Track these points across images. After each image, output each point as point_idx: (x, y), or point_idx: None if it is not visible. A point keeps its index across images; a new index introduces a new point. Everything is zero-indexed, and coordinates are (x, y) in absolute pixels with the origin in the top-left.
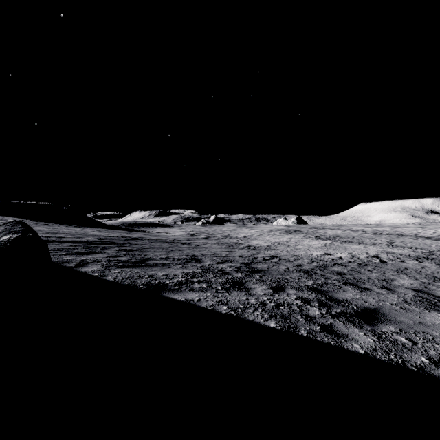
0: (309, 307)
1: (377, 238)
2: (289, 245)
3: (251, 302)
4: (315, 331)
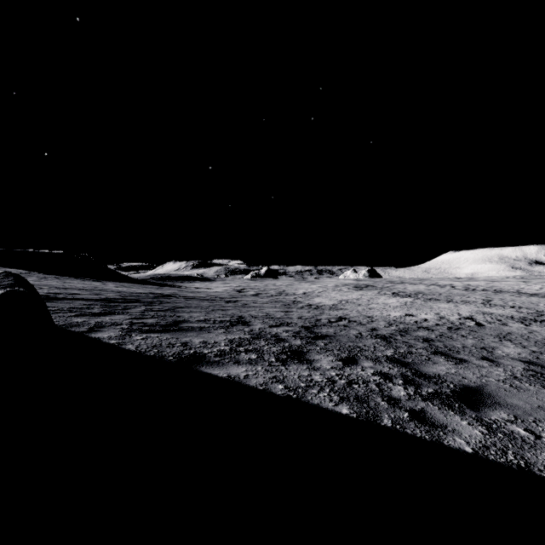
0: (391, 386)
1: (470, 295)
2: (360, 304)
3: (316, 378)
4: (402, 419)
